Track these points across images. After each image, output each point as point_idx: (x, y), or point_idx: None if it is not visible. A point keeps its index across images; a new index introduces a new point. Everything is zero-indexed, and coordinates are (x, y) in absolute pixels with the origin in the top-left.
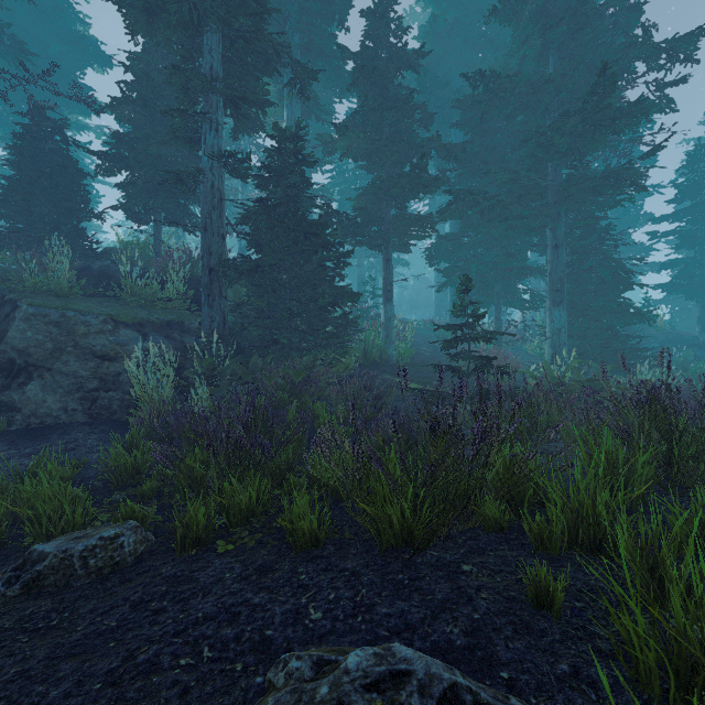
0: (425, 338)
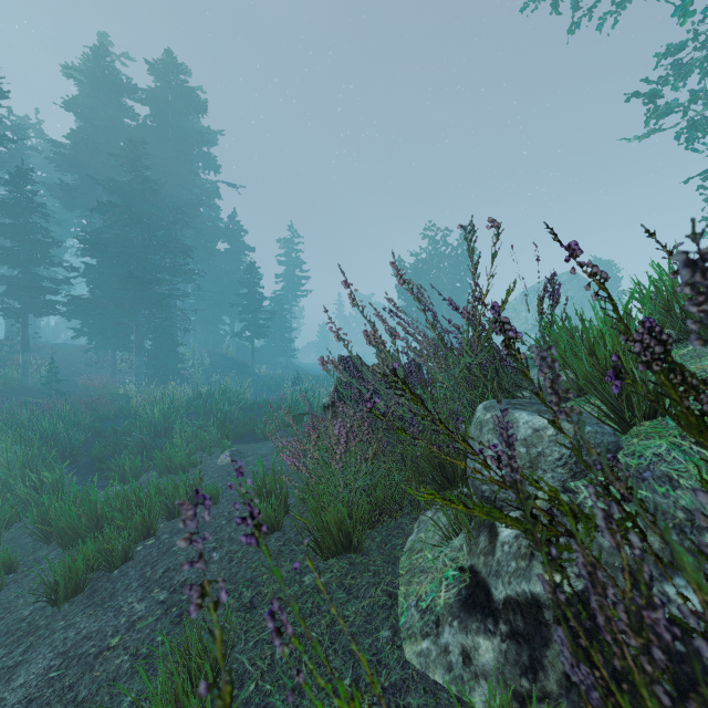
0: (71, 365)
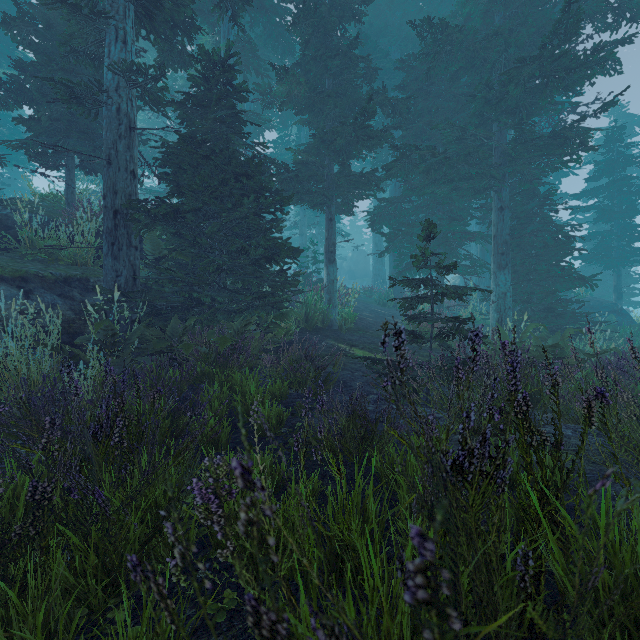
0: (366, 304)
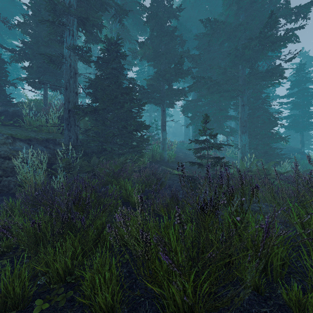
0: (180, 149)
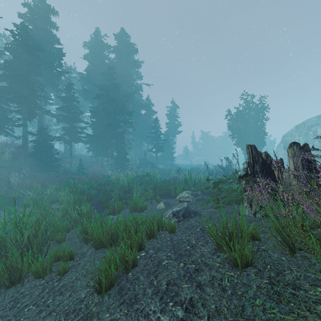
0: (86, 163)
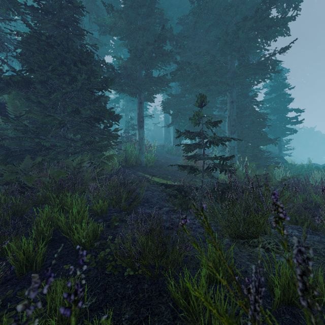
0: (161, 153)
